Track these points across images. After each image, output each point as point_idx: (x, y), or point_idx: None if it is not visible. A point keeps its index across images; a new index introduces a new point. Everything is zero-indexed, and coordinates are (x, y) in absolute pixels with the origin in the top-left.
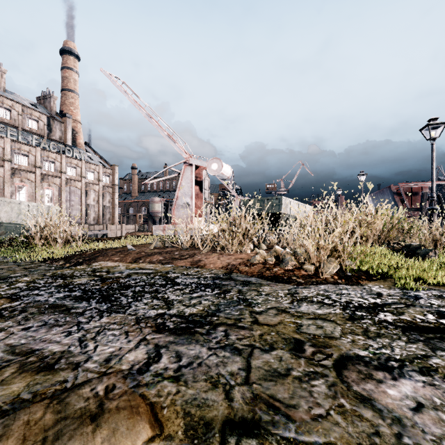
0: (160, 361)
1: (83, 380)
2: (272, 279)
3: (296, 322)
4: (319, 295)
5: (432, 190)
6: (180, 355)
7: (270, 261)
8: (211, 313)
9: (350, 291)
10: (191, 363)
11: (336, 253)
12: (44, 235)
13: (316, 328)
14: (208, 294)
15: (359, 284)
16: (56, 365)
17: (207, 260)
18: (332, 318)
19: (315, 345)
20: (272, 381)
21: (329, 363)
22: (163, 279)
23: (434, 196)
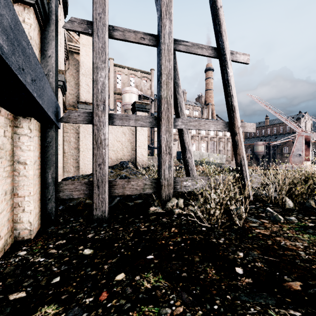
0: None
1: None
2: None
3: None
4: None
5: None
6: None
7: None
8: None
9: None
10: None
11: None
12: None
13: None
14: None
15: None
16: None
17: None
18: None
19: None
20: None
21: None
22: None
23: None
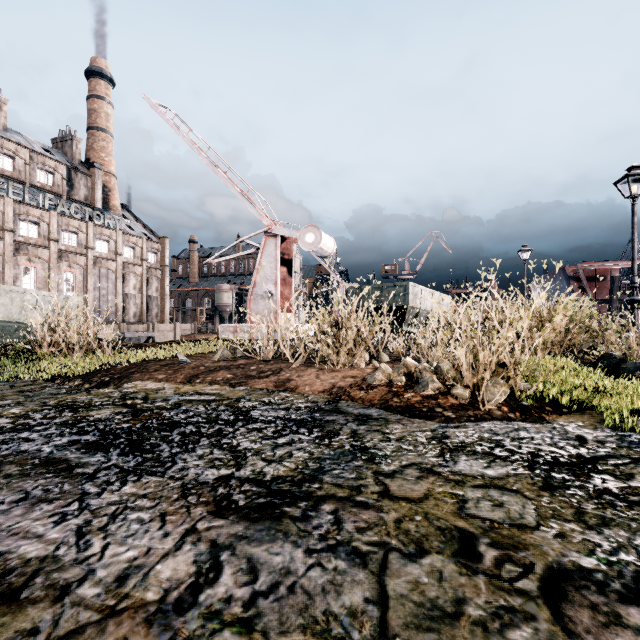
0: (219, 582)
1: (69, 629)
2: (403, 412)
3: (455, 495)
4: (484, 440)
5: (634, 272)
6: (255, 567)
7: (399, 382)
8: (308, 475)
9: (532, 433)
10: (276, 587)
11: (500, 369)
12: (56, 339)
13: (492, 506)
14: (304, 439)
15: (543, 421)
16: (25, 590)
17: (300, 379)
18: (514, 486)
19: (497, 543)
20: (431, 631)
21: (532, 586)
22: (231, 412)
23: (637, 281)
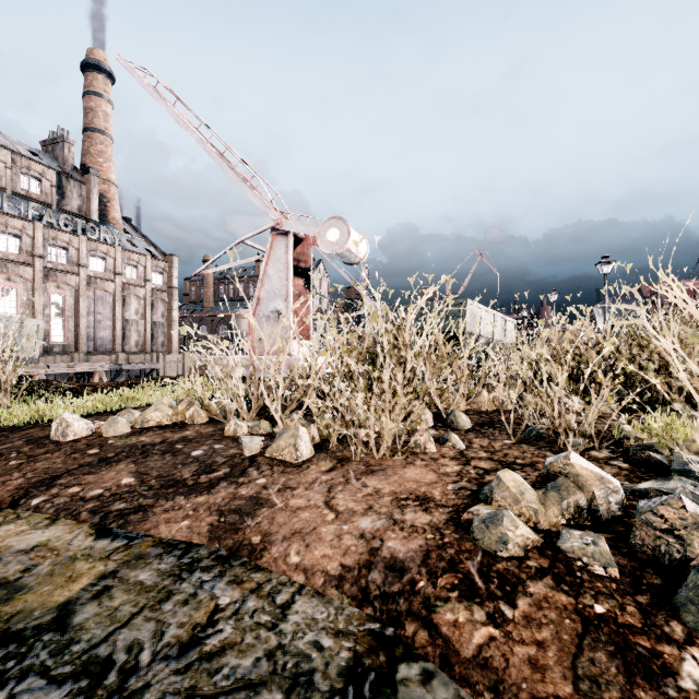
0: None
1: None
2: None
3: None
4: None
5: None
6: None
7: (597, 565)
8: None
9: None
10: None
11: None
12: None
13: None
14: None
15: None
16: None
17: (284, 503)
18: None
19: None
20: None
21: None
22: None
23: None
